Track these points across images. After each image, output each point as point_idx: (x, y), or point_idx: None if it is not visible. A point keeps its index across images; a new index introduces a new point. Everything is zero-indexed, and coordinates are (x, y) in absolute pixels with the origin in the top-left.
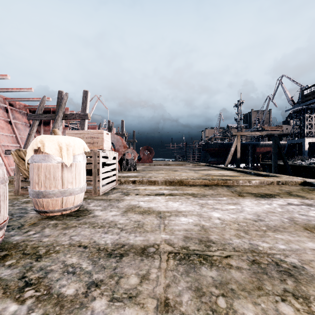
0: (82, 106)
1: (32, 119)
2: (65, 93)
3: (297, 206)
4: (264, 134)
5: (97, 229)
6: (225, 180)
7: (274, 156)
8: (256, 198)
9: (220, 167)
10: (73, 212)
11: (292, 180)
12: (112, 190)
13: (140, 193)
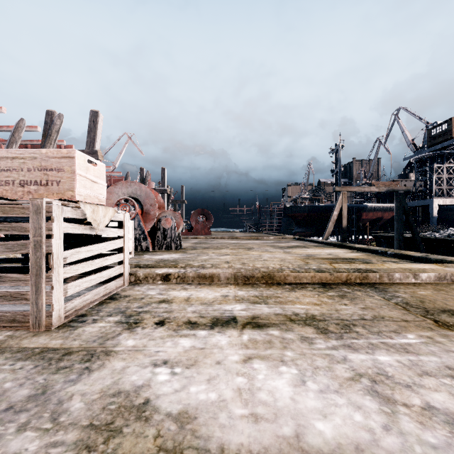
0: (89, 136)
1: None
2: (58, 114)
3: None
4: (383, 190)
5: None
6: (363, 272)
7: (398, 225)
8: None
9: (322, 241)
10: None
11: None
12: (105, 304)
13: (170, 315)
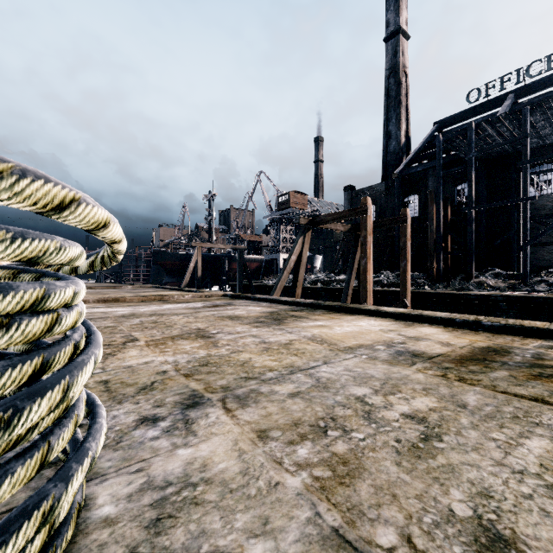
0: None
1: None
2: None
3: (197, 304)
4: (229, 248)
5: None
6: (162, 296)
7: (239, 275)
8: (178, 303)
9: (171, 288)
10: None
11: (216, 294)
12: None
13: None
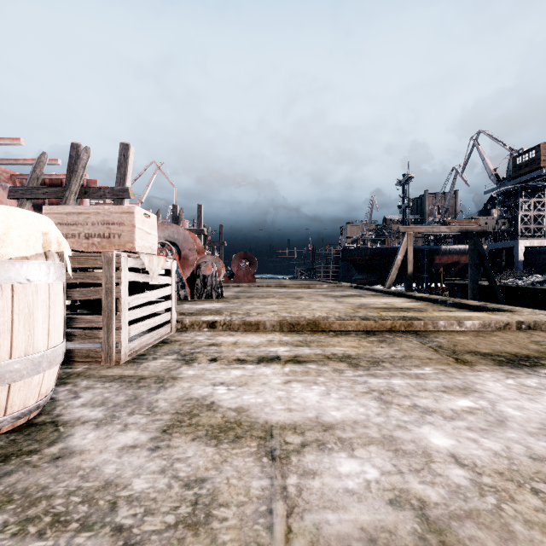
0: (119, 172)
1: (18, 197)
2: (85, 148)
3: None
4: (455, 231)
5: (30, 540)
6: (408, 320)
7: (472, 271)
8: (503, 368)
9: (381, 290)
10: (6, 434)
11: None
12: (159, 346)
13: (221, 355)
